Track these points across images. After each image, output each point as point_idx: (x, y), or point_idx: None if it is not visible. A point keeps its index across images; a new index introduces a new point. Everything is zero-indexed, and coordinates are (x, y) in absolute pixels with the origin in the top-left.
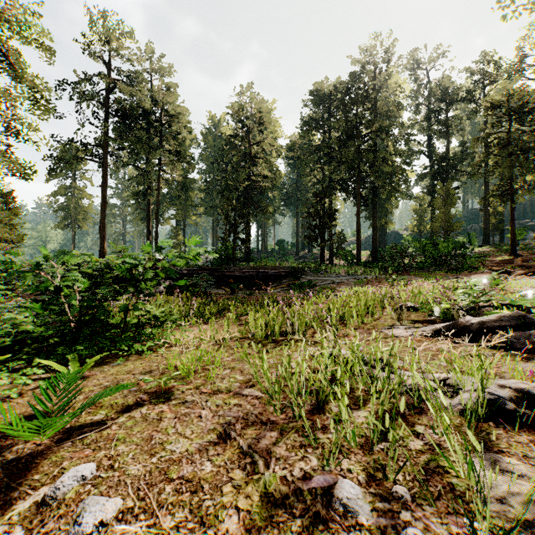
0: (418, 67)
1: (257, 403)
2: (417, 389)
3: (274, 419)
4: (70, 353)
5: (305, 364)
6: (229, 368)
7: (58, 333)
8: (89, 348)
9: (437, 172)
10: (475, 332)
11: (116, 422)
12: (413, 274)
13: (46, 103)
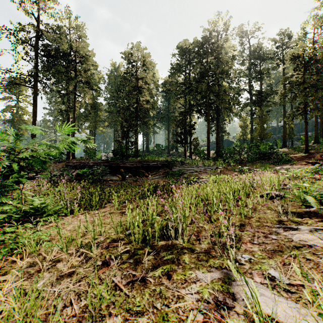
0: (243, 37)
1: None
2: None
3: None
4: None
5: None
6: None
7: None
8: None
9: (256, 101)
10: None
11: None
12: (248, 165)
13: None
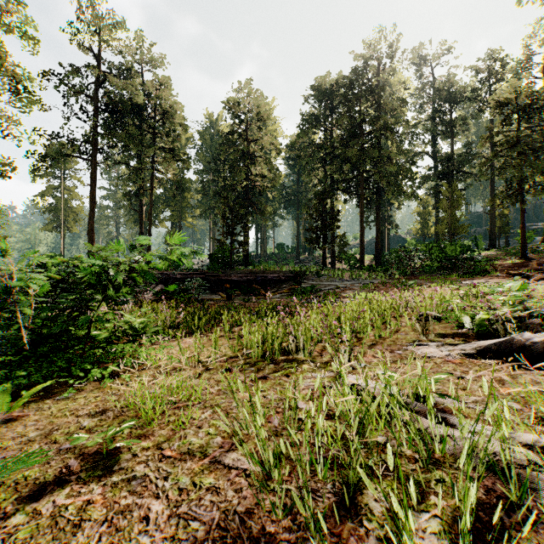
0: (422, 65)
1: (245, 486)
2: (507, 465)
3: (272, 528)
4: (6, 381)
5: (321, 419)
6: (211, 406)
7: (0, 352)
8: (40, 371)
9: (442, 173)
10: (539, 354)
11: (7, 526)
12: (421, 278)
13: (25, 92)
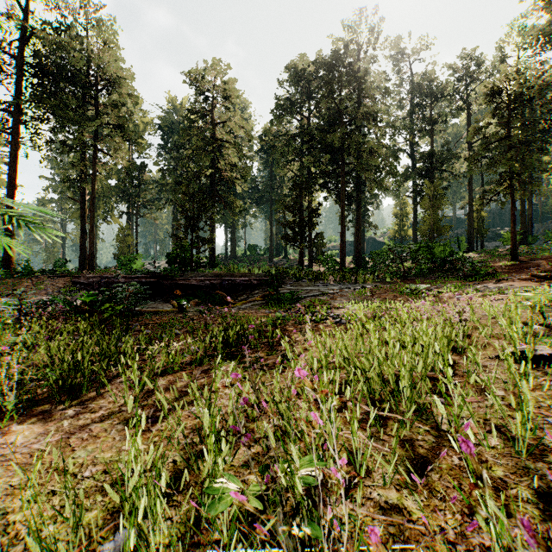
0: (400, 60)
1: None
2: None
3: None
4: None
5: None
6: None
7: None
8: None
9: (424, 171)
10: None
11: None
12: (419, 282)
13: None
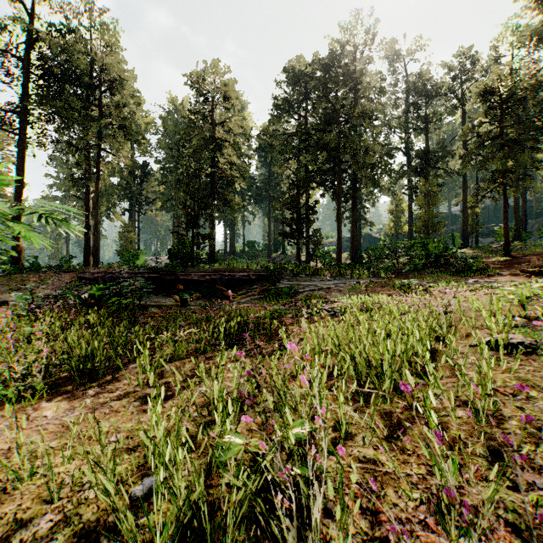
0: (396, 59)
1: None
2: None
3: None
4: None
5: None
6: None
7: None
8: None
9: (419, 168)
10: None
11: None
12: (412, 277)
13: None
